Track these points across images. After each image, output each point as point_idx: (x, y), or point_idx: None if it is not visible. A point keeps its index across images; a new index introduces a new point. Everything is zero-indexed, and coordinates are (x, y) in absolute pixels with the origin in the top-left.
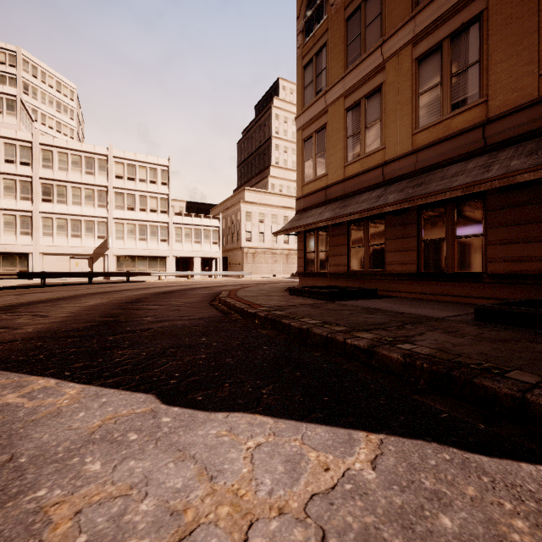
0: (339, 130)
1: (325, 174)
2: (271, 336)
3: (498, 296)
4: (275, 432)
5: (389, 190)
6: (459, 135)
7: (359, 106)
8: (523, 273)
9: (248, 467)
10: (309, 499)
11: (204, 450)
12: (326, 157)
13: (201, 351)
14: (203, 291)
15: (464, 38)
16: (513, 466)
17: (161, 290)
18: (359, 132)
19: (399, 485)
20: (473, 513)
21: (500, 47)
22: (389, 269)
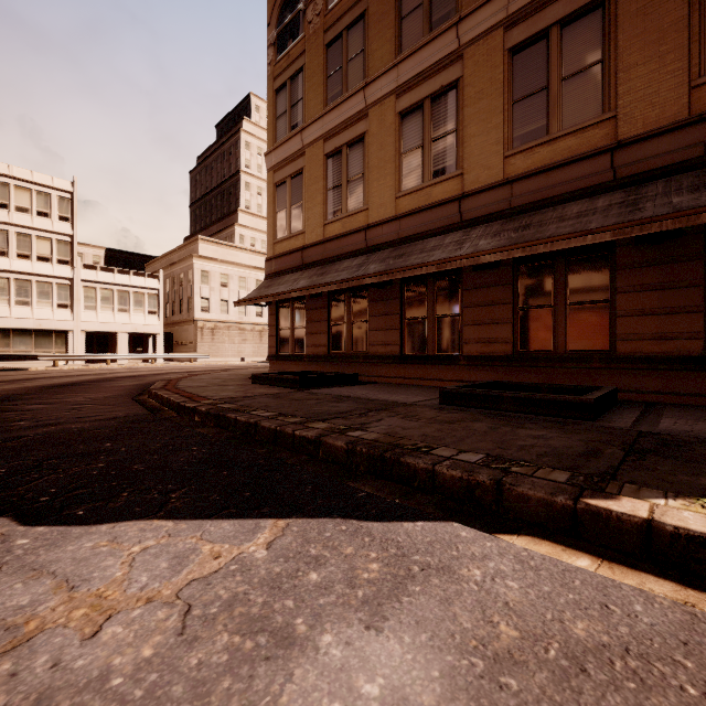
0: (318, 180)
1: (302, 231)
2: (208, 435)
3: (472, 379)
4: (172, 533)
5: (372, 259)
6: (439, 205)
7: (341, 154)
8: (492, 354)
9: (124, 571)
10: (186, 585)
11: (70, 564)
12: (303, 210)
13: (99, 459)
14: (127, 382)
15: (443, 102)
16: (397, 526)
17: (54, 382)
18: (341, 186)
19: (286, 557)
20: (341, 566)
21: (473, 121)
22: (373, 351)
